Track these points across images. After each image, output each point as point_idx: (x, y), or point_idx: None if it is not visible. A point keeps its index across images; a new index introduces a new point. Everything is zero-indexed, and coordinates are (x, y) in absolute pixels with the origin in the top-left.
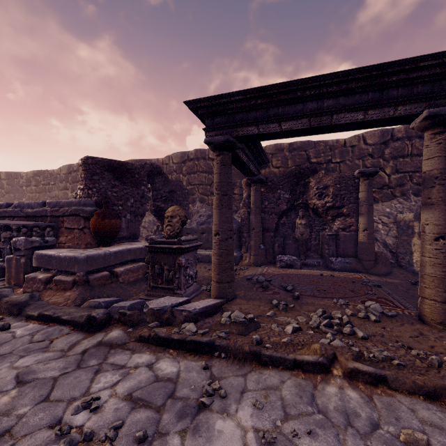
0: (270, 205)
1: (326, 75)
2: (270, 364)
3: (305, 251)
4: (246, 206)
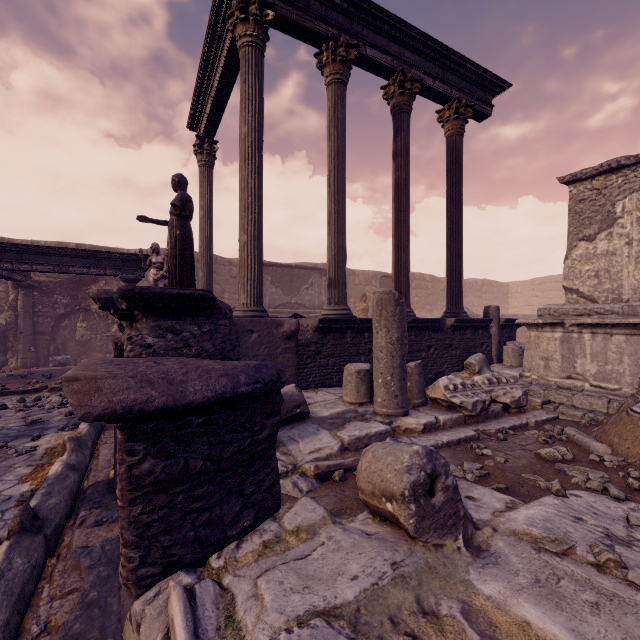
0: (46, 310)
1: (62, 248)
2: (9, 394)
3: (90, 352)
4: (13, 309)
